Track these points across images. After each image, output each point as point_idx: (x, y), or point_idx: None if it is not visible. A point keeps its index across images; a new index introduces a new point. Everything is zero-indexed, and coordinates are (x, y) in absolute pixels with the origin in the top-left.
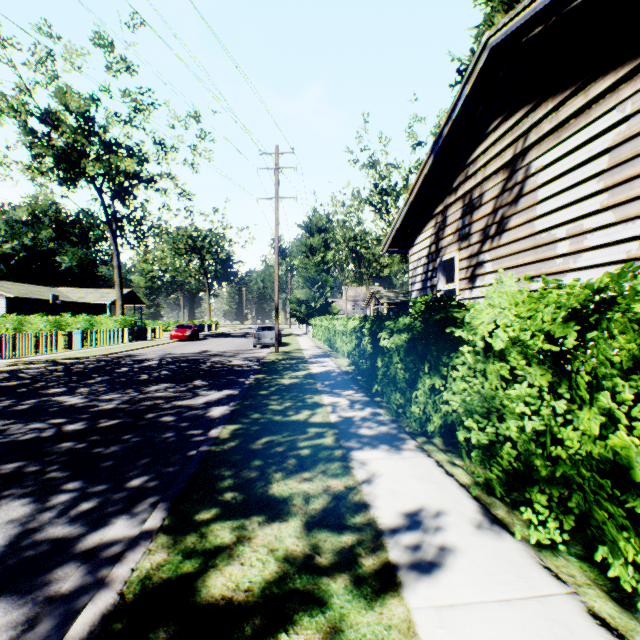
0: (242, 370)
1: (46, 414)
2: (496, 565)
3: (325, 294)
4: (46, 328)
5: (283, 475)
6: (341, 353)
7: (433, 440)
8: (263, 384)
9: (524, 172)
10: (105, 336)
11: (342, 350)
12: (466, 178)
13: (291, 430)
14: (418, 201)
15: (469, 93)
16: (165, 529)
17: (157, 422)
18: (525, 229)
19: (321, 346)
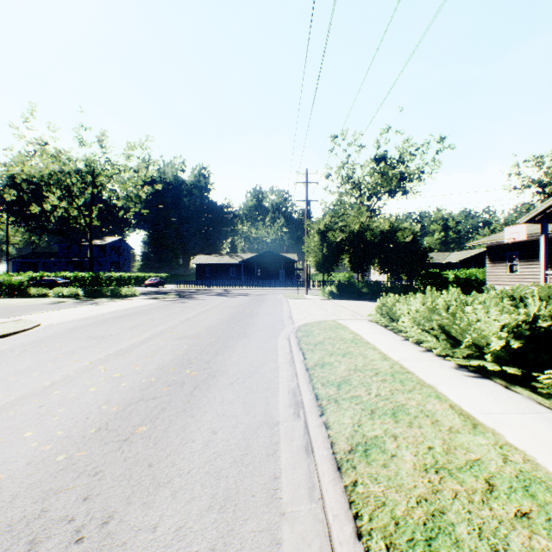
0: None
1: None
2: None
3: None
4: None
5: None
6: None
7: None
8: None
9: None
10: None
11: None
12: None
13: None
14: None
15: None
16: None
17: None
18: None
19: None
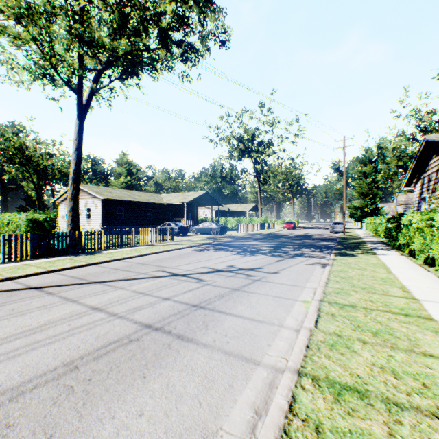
0: (331, 239)
1: (285, 242)
2: (396, 256)
3: (375, 202)
4: (234, 223)
5: (356, 250)
6: (381, 235)
7: (402, 252)
8: (343, 241)
9: (438, 175)
10: (259, 226)
11: (381, 234)
12: (428, 169)
13: (357, 247)
14: (414, 172)
15: (422, 147)
16: (336, 250)
17: (316, 245)
18: (438, 192)
19: (370, 234)
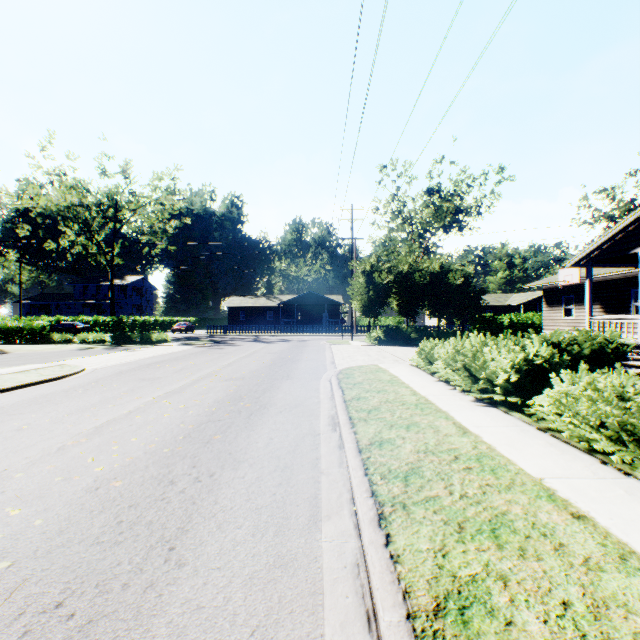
0: None
1: None
2: None
3: None
4: None
5: None
6: None
7: None
8: None
9: None
10: None
11: None
12: None
13: None
14: None
15: None
16: None
17: None
18: None
19: None
